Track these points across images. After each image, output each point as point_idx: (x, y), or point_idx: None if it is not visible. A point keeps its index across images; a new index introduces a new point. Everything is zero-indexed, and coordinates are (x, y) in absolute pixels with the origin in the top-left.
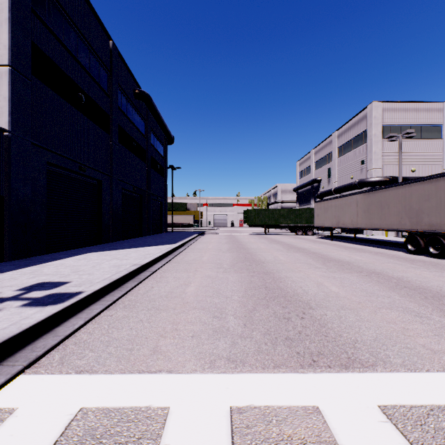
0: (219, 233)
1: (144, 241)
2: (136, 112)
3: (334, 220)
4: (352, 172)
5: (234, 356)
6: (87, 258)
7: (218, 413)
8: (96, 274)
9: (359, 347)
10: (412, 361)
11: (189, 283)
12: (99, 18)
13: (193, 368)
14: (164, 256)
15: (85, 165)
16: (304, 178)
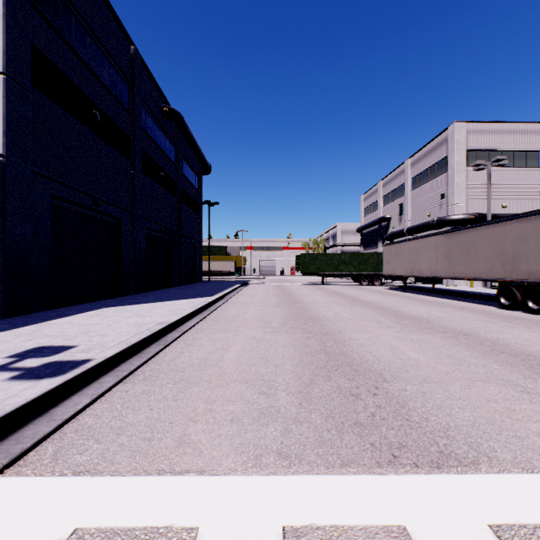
0: (266, 283)
1: (173, 293)
2: (164, 135)
3: (407, 267)
4: (429, 209)
5: (287, 449)
6: (101, 314)
7: (266, 537)
8: (111, 335)
9: (453, 436)
10: (527, 457)
11: (228, 347)
12: (117, 17)
13: (232, 468)
14: (198, 312)
15: (101, 199)
16: (370, 216)
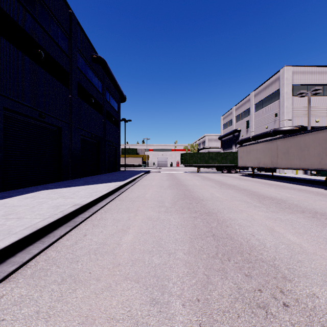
0: (161, 171)
1: (98, 179)
2: (94, 74)
3: (255, 161)
4: (266, 123)
5: None
6: (35, 196)
7: None
8: (26, 218)
9: None
10: None
11: (127, 228)
12: None
13: None
14: (110, 194)
15: (44, 112)
16: (227, 129)
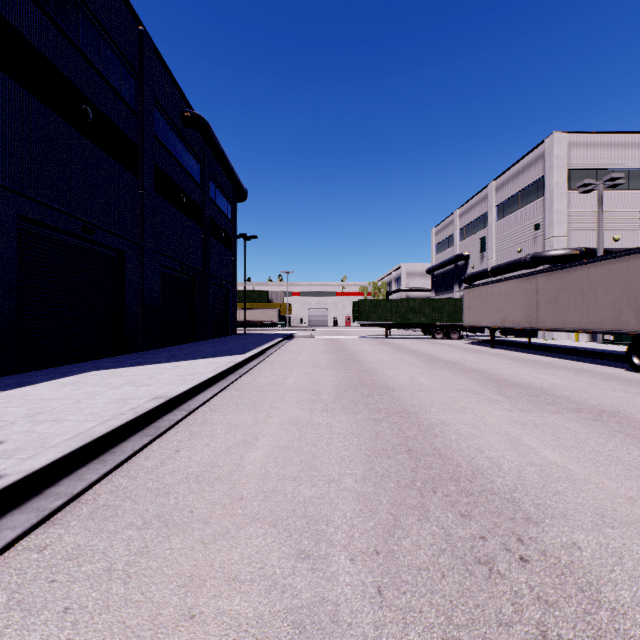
0: (315, 336)
1: (195, 350)
2: (186, 148)
3: (496, 316)
4: (519, 243)
5: None
6: (79, 382)
7: None
8: (70, 420)
9: None
10: None
11: (254, 438)
12: None
13: None
14: (220, 378)
15: (93, 224)
16: (444, 253)
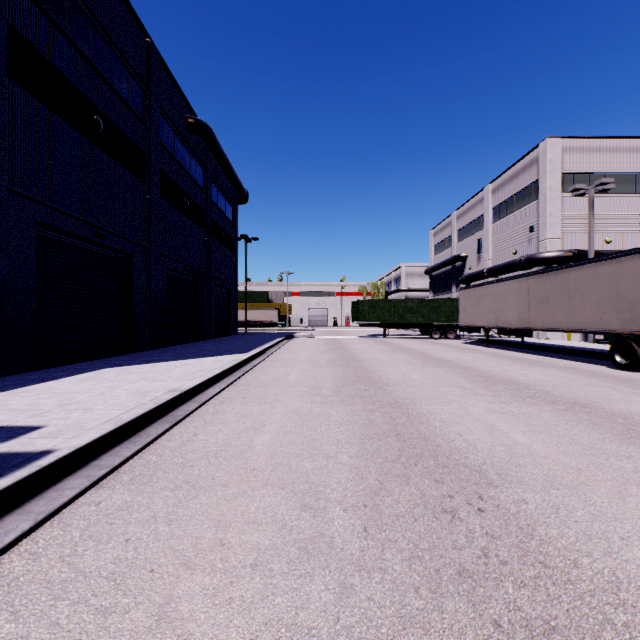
0: (315, 335)
1: (199, 349)
2: (190, 153)
3: (490, 316)
4: (514, 245)
5: (347, 636)
6: (97, 378)
7: None
8: (99, 409)
9: (633, 603)
10: None
11: (261, 425)
12: (127, 1)
13: None
14: (226, 374)
15: (104, 229)
16: (442, 254)
